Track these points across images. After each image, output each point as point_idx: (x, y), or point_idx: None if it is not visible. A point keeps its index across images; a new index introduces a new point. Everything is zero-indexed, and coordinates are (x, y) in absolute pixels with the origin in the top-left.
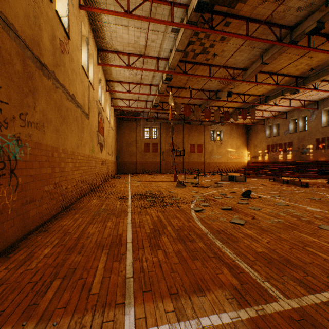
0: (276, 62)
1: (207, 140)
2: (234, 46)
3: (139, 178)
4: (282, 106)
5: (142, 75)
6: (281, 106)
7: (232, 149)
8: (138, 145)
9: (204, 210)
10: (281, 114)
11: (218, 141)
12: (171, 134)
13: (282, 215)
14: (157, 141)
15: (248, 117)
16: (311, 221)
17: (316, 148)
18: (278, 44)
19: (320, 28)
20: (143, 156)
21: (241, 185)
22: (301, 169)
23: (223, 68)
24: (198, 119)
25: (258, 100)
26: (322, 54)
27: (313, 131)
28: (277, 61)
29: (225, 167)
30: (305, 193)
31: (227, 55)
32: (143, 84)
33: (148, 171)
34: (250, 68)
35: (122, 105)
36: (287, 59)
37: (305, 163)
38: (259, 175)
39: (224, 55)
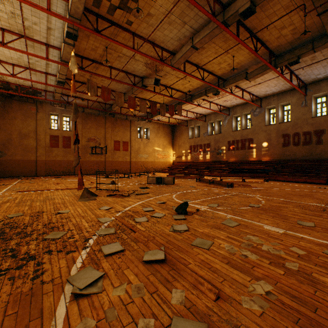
0: (204, 53)
1: (134, 137)
2: (163, 10)
3: (30, 184)
4: (205, 108)
5: (22, 16)
6: (204, 107)
7: (159, 149)
8: (39, 138)
9: (101, 281)
10: (202, 117)
11: (145, 139)
12: (75, 118)
13: (253, 259)
14: (70, 133)
15: (173, 117)
16: (307, 272)
17: (228, 149)
18: (213, 19)
19: (253, 10)
20: (48, 152)
21: (170, 189)
22: (218, 168)
23: (150, 43)
24: (123, 112)
25: (184, 98)
26: (242, 56)
27: (226, 134)
28: (205, 53)
29: (153, 167)
30: (238, 196)
31: (155, 25)
32: (33, 40)
33: (56, 173)
34: (180, 52)
35: (2, 72)
36: (214, 52)
37: (220, 162)
38: (185, 175)
39: (151, 22)
